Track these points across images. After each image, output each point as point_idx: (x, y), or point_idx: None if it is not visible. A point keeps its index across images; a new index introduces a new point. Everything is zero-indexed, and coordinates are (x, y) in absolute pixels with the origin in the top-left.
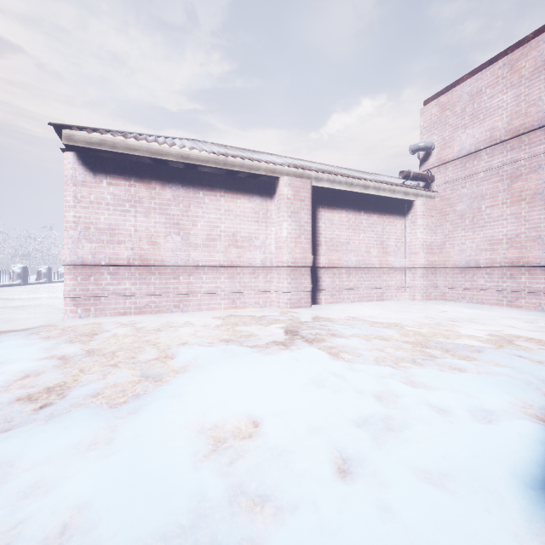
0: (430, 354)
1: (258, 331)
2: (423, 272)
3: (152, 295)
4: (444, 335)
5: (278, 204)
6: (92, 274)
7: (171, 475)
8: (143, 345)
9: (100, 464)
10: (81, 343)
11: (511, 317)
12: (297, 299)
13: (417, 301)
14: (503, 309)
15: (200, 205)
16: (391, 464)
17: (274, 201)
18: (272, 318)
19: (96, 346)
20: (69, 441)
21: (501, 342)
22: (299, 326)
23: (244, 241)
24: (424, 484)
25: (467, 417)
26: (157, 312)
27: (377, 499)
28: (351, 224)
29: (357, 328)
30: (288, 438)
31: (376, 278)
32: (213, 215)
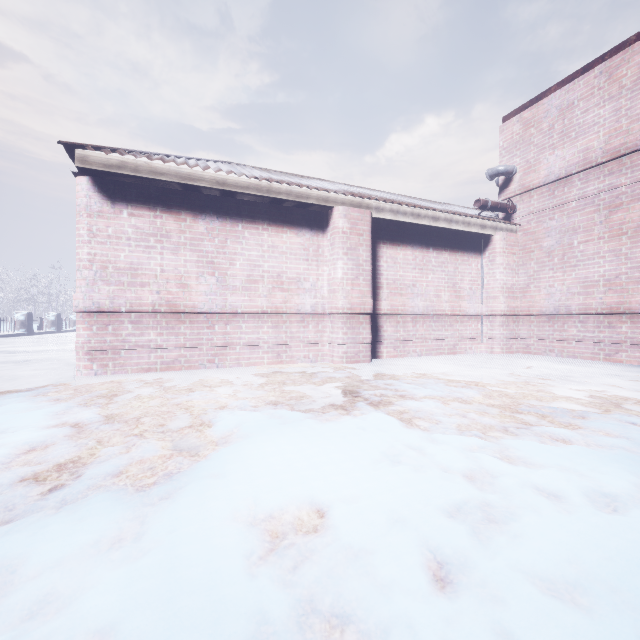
0: (523, 421)
1: (311, 392)
2: (503, 320)
3: (181, 347)
4: (536, 396)
5: (331, 239)
6: (110, 323)
7: (220, 586)
8: (173, 409)
9: (128, 570)
10: (98, 407)
11: (612, 374)
12: (354, 352)
13: (496, 354)
14: (600, 364)
15: (239, 240)
16: (502, 571)
17: (327, 235)
18: (325, 376)
19: (116, 410)
20: (86, 538)
21: (607, 406)
22: (359, 385)
23: (291, 283)
24: (550, 600)
25: (587, 505)
26: (188, 368)
27: (492, 621)
28: (417, 263)
29: (429, 388)
30: (365, 533)
31: (448, 327)
32: (254, 252)
